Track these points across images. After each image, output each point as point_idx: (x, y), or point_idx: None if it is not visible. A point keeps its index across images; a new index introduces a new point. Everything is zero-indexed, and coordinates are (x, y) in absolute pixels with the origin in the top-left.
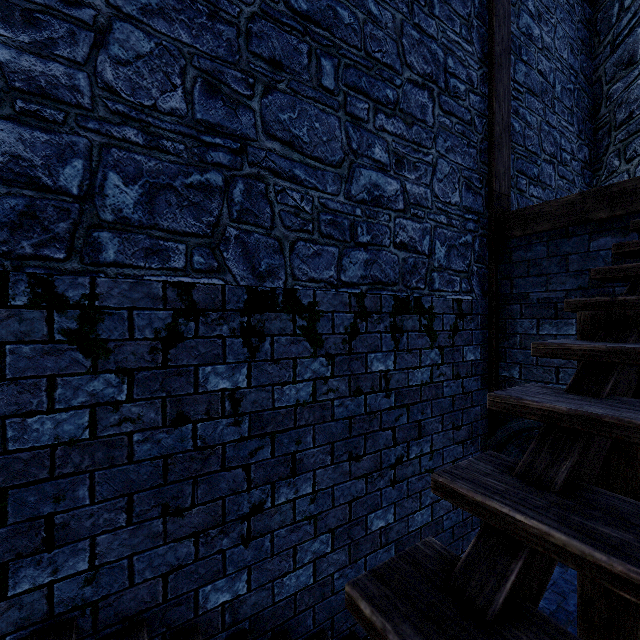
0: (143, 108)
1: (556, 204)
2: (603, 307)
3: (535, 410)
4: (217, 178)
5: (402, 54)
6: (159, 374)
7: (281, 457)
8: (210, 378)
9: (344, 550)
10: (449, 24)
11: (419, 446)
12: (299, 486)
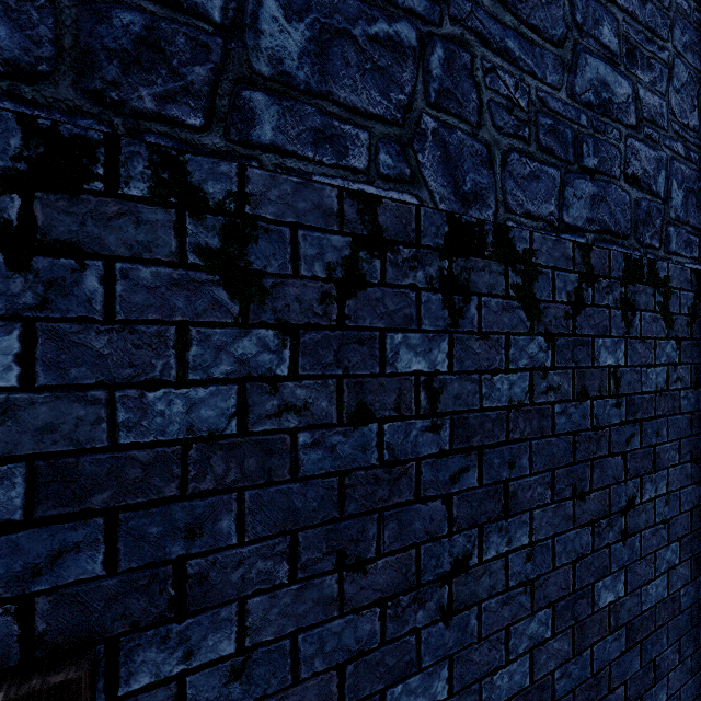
0: None
1: None
2: None
3: None
4: (409, 33)
5: None
6: (333, 338)
7: (490, 486)
8: (400, 352)
9: (566, 635)
10: None
11: (653, 483)
12: (512, 533)
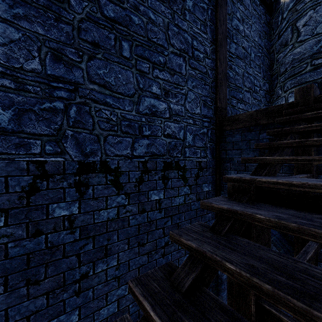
0: (14, 69)
1: (245, 115)
2: (237, 181)
3: (184, 244)
4: (60, 105)
5: (168, 39)
6: (24, 210)
7: (98, 248)
8: (56, 210)
9: None
10: (194, 24)
11: None
12: (109, 262)
